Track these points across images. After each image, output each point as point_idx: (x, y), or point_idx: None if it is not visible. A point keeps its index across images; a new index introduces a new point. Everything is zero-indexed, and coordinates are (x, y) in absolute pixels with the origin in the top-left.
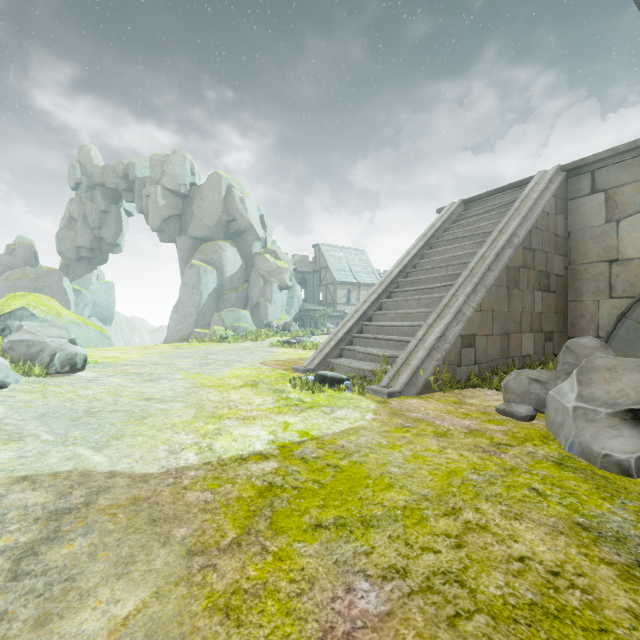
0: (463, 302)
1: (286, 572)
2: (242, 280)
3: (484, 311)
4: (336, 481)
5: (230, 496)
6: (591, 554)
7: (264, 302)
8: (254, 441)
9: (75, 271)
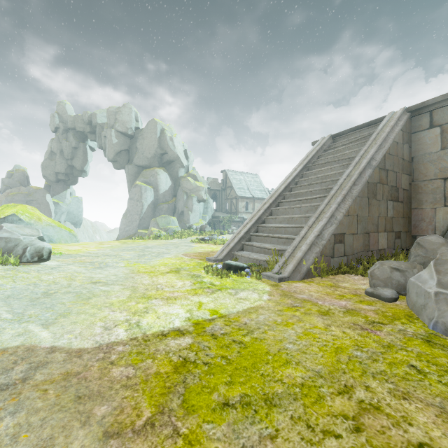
0: (335, 209)
1: None
2: (171, 195)
3: (351, 216)
4: (241, 357)
5: (149, 371)
6: None
7: (187, 211)
8: (174, 318)
9: (55, 189)
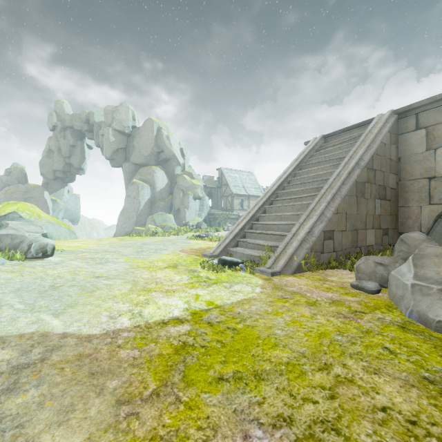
0: (325, 207)
1: (194, 420)
2: (168, 193)
3: (340, 213)
4: (234, 341)
5: (153, 353)
6: (439, 405)
7: (183, 208)
8: (173, 309)
9: (52, 187)
